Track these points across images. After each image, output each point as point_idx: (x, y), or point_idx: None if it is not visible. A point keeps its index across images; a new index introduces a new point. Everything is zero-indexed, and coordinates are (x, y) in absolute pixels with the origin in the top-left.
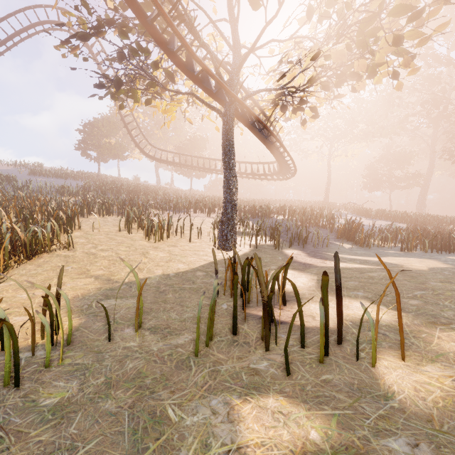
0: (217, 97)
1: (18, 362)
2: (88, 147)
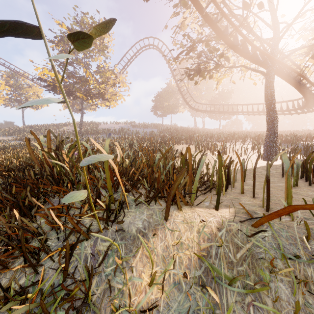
0: (261, 63)
1: (229, 177)
2: (157, 109)
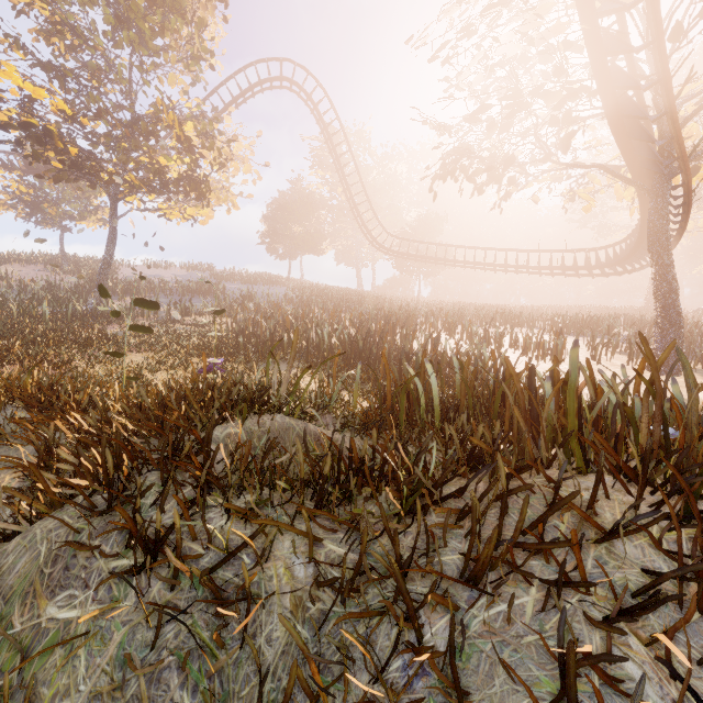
0: (639, 168)
1: None
2: (279, 240)
